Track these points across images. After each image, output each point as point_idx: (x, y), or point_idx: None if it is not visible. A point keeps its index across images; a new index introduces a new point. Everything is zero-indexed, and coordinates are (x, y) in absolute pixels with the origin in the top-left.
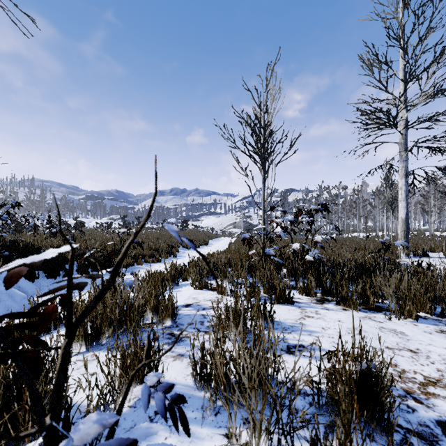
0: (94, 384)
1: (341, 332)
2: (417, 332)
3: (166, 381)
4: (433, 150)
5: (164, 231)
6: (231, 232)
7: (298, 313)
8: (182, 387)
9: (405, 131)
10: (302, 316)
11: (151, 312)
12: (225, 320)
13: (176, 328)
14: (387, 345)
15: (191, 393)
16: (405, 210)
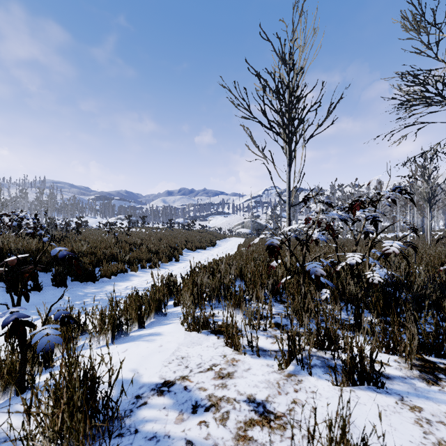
0: None
1: None
2: None
3: None
4: None
5: (170, 231)
6: (239, 232)
7: (417, 432)
8: None
9: None
10: (434, 444)
11: (55, 445)
12: None
13: None
14: None
15: None
16: None
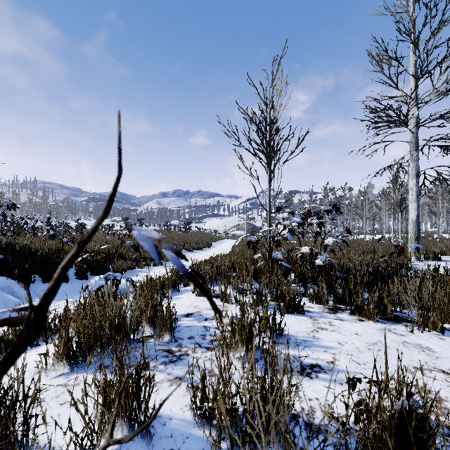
0: (73, 418)
1: (360, 347)
2: (446, 348)
3: (159, 414)
4: (445, 149)
5: (167, 233)
6: (235, 234)
7: (310, 325)
8: (179, 422)
9: (416, 129)
10: (315, 327)
11: (147, 324)
12: (230, 336)
13: (175, 343)
14: (414, 365)
15: (190, 431)
16: (416, 212)
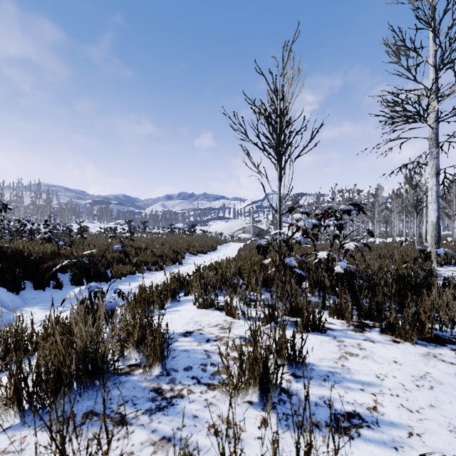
0: None
1: (406, 383)
2: None
3: None
4: None
5: (171, 236)
6: (240, 237)
7: (335, 349)
8: None
9: (436, 124)
10: (342, 352)
11: (135, 349)
12: (237, 373)
13: (166, 378)
14: None
15: None
16: (436, 213)
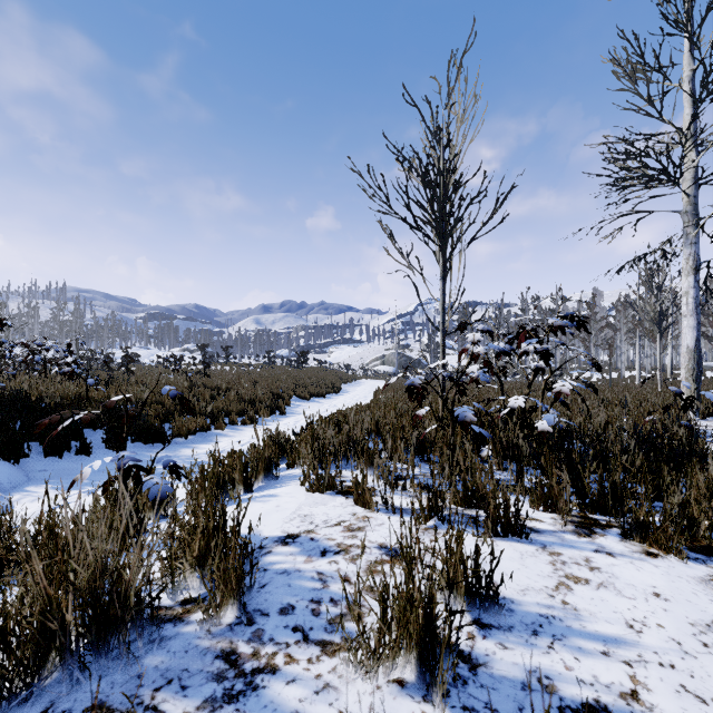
0: None
1: (683, 639)
2: None
3: None
4: None
5: (268, 369)
6: (378, 371)
7: (548, 569)
8: None
9: (694, 190)
10: (560, 576)
11: (194, 571)
12: (377, 629)
13: (247, 629)
14: None
15: None
16: (694, 333)
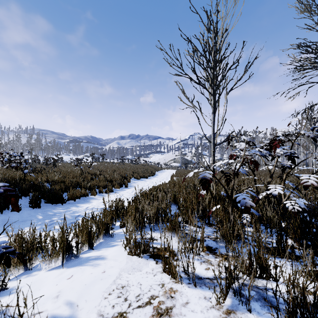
0: None
1: None
2: None
3: None
4: None
5: (121, 164)
6: (172, 165)
7: None
8: None
9: None
10: None
11: None
12: None
13: None
14: None
15: None
16: None
